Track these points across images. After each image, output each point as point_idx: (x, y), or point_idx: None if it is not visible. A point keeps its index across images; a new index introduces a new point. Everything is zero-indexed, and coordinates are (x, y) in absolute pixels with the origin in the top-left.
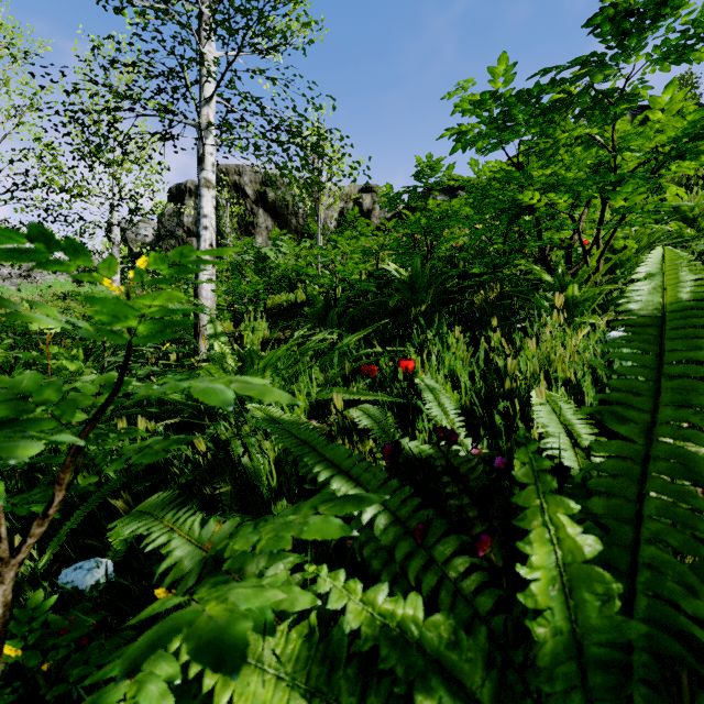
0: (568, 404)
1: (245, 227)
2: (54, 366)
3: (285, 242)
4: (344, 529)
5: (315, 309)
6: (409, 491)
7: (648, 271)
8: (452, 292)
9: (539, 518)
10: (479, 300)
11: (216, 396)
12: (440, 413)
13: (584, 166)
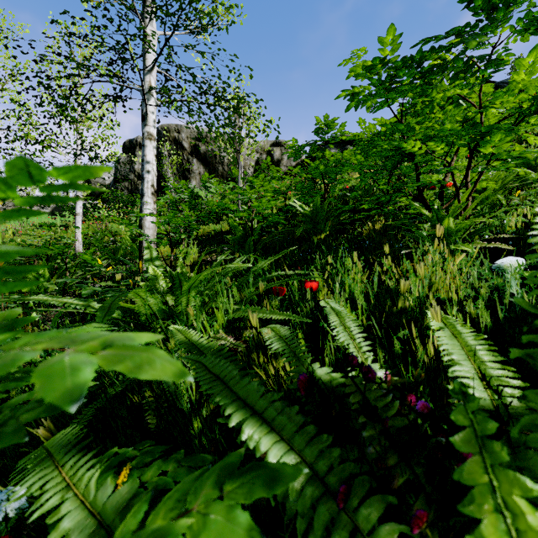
0: (465, 329)
1: (183, 172)
2: None
3: (213, 184)
4: None
5: (235, 237)
6: (326, 438)
7: None
8: (345, 223)
9: (490, 501)
10: (367, 230)
11: (60, 384)
12: (346, 336)
13: (454, 122)
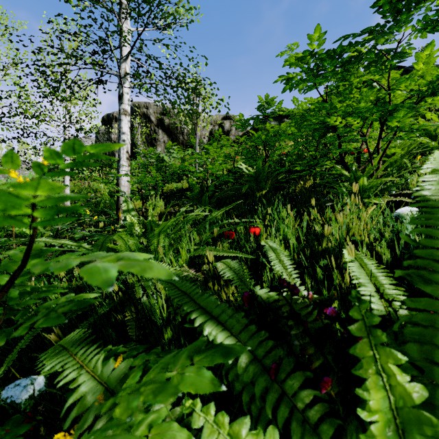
0: (370, 261)
1: (150, 141)
2: (17, 232)
3: (175, 150)
4: (215, 384)
5: (194, 193)
6: (264, 334)
7: (433, 167)
8: (282, 182)
9: (373, 367)
10: (299, 187)
11: (99, 277)
12: (281, 267)
13: (368, 101)
